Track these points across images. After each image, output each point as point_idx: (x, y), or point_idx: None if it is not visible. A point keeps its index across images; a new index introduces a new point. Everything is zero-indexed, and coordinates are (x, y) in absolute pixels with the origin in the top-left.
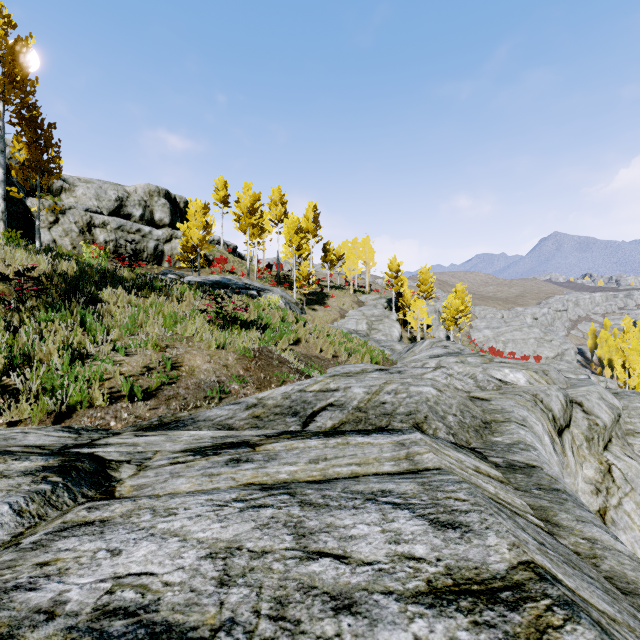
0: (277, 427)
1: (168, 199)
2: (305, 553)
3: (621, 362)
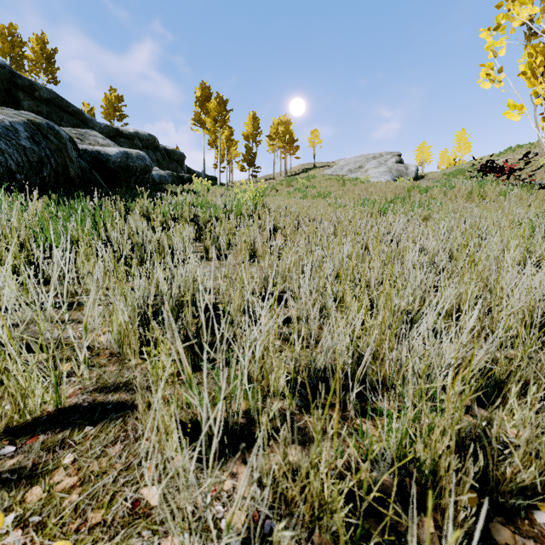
0: None
1: None
2: None
3: None
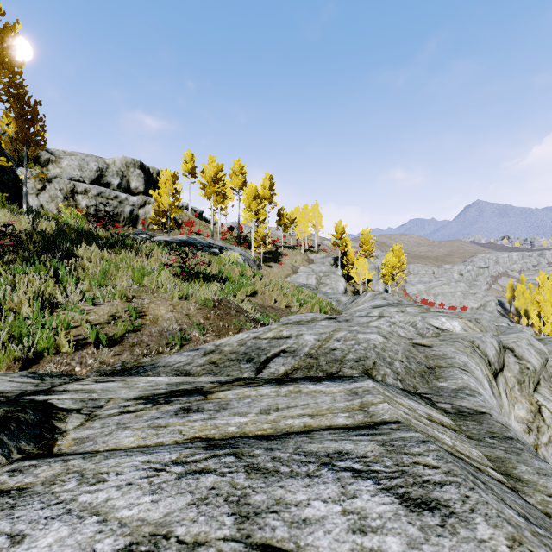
0: (232, 373)
1: (142, 170)
2: (247, 547)
3: (537, 312)
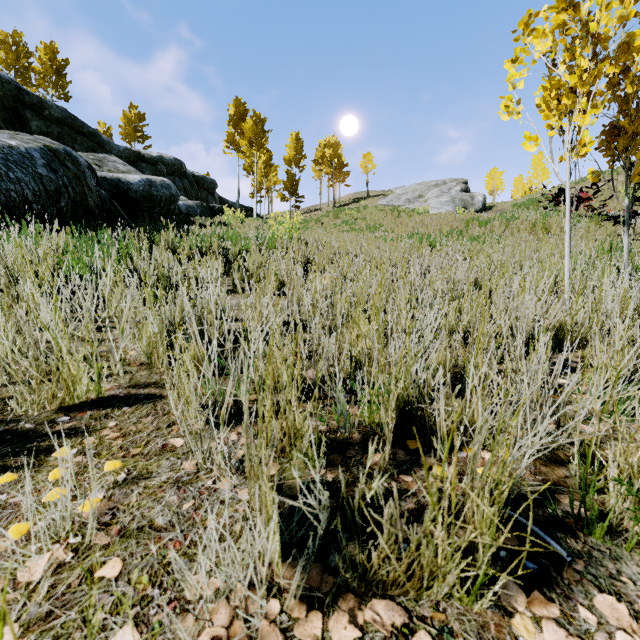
0: None
1: None
2: None
3: None
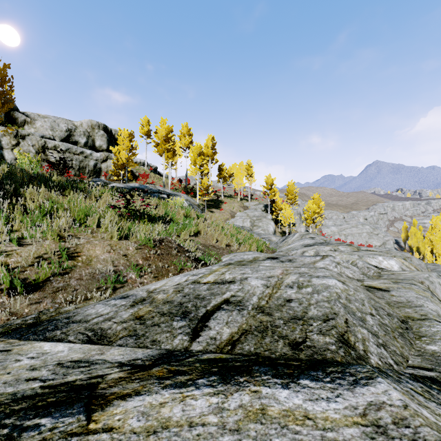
0: (159, 337)
1: (106, 131)
2: None
3: (430, 249)
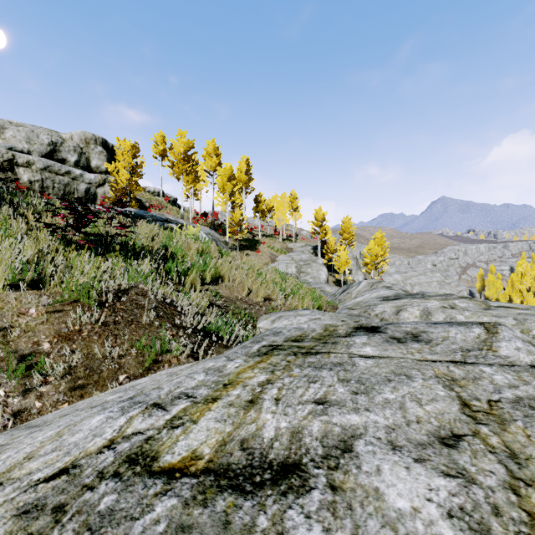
0: None
1: (105, 148)
2: None
3: (519, 302)
